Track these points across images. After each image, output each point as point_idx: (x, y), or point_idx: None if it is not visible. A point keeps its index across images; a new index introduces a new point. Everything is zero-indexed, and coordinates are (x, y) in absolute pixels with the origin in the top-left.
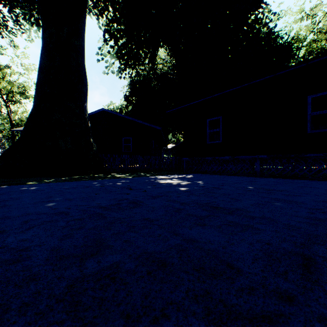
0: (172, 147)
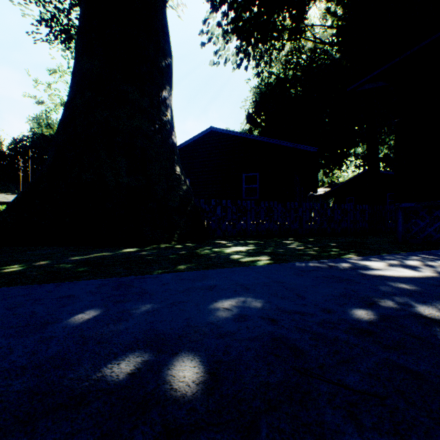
0: (325, 192)
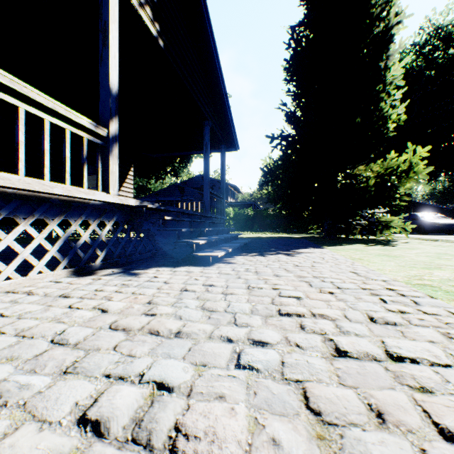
0: None
